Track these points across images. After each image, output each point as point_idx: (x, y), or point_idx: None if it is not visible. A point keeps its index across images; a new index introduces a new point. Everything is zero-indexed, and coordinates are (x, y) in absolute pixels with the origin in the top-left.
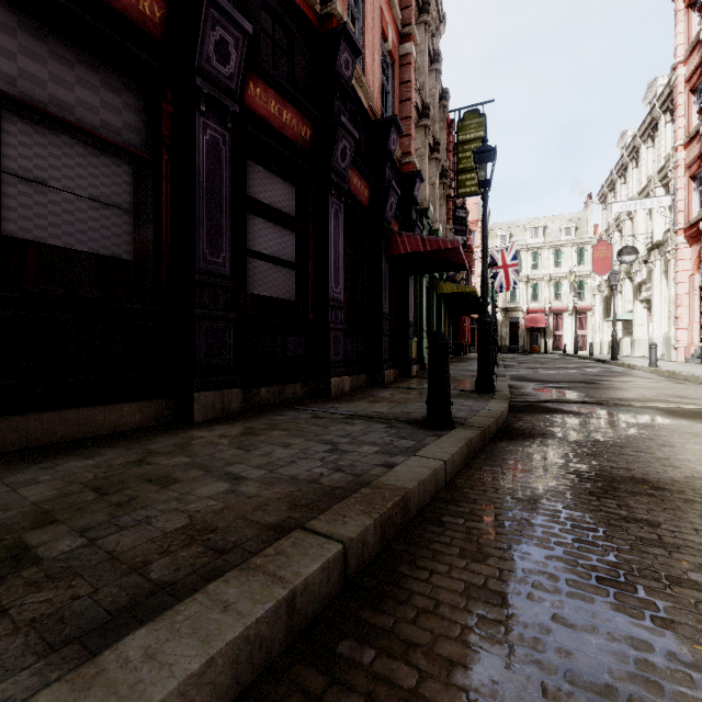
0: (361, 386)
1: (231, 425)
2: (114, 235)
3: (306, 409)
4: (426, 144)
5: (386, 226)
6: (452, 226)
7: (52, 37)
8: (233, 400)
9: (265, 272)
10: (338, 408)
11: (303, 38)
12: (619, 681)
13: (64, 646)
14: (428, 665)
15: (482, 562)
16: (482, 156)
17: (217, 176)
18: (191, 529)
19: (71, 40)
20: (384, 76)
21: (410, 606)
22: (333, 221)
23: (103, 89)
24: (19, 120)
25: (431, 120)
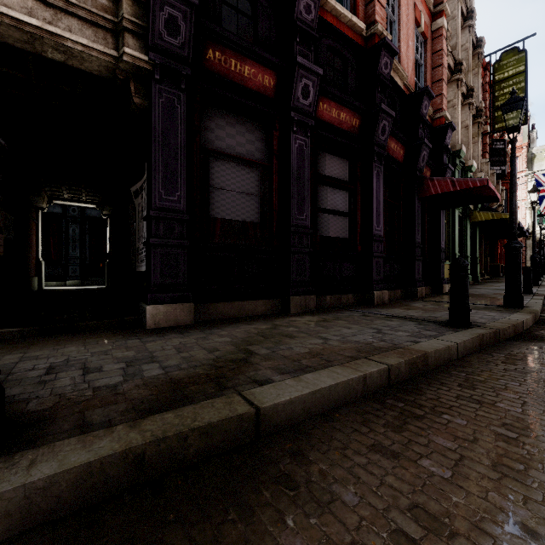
0: (397, 299)
1: (312, 316)
2: (251, 210)
3: (357, 311)
4: (458, 95)
5: (419, 174)
6: (487, 159)
7: (227, 115)
8: (311, 302)
9: (329, 221)
10: (380, 311)
11: (353, 58)
12: (535, 432)
13: (284, 374)
14: (430, 411)
15: (471, 390)
16: (510, 106)
17: (302, 166)
18: (312, 353)
19: (234, 113)
20: (417, 52)
21: (424, 396)
22: (375, 179)
23: (247, 133)
24: (215, 160)
25: (463, 72)
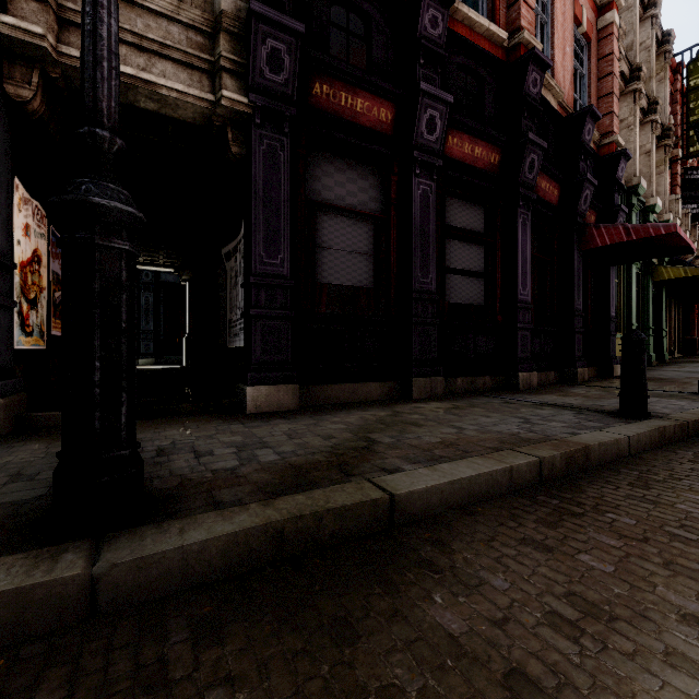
0: (549, 383)
1: (440, 402)
2: (364, 272)
3: (497, 397)
4: (635, 111)
5: (579, 221)
6: (678, 195)
7: (335, 159)
8: (437, 386)
9: (460, 284)
10: (527, 398)
11: (491, 77)
12: None
13: (415, 463)
14: (591, 509)
15: (645, 489)
16: None
17: (426, 218)
18: (445, 443)
19: (344, 156)
20: (577, 58)
21: (584, 494)
22: (521, 229)
23: (359, 180)
24: (322, 214)
25: (643, 80)
